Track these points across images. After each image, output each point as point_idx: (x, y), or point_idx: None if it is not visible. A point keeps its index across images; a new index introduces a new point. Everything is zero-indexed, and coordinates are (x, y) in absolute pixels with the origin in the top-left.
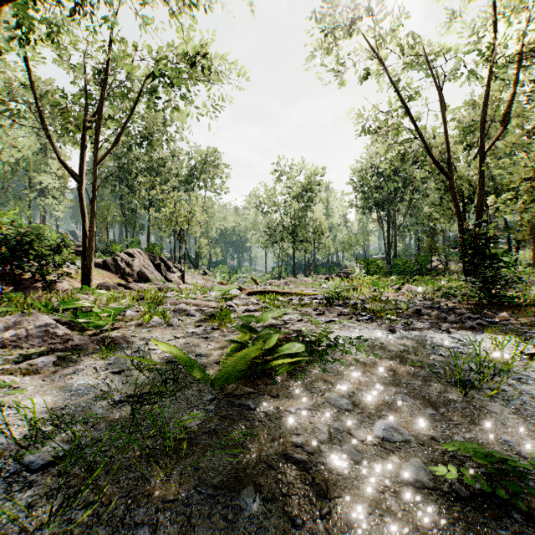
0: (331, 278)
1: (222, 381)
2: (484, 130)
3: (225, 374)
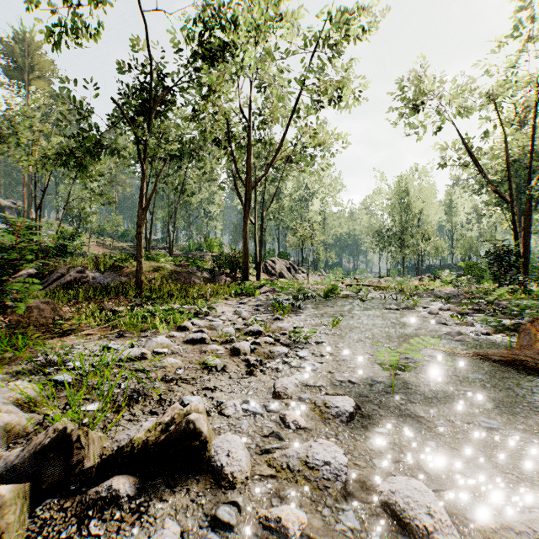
0: (422, 279)
1: (325, 296)
2: (530, 167)
3: (325, 293)
